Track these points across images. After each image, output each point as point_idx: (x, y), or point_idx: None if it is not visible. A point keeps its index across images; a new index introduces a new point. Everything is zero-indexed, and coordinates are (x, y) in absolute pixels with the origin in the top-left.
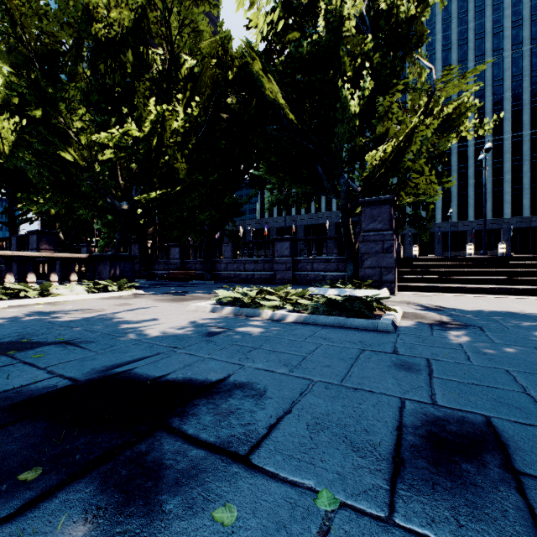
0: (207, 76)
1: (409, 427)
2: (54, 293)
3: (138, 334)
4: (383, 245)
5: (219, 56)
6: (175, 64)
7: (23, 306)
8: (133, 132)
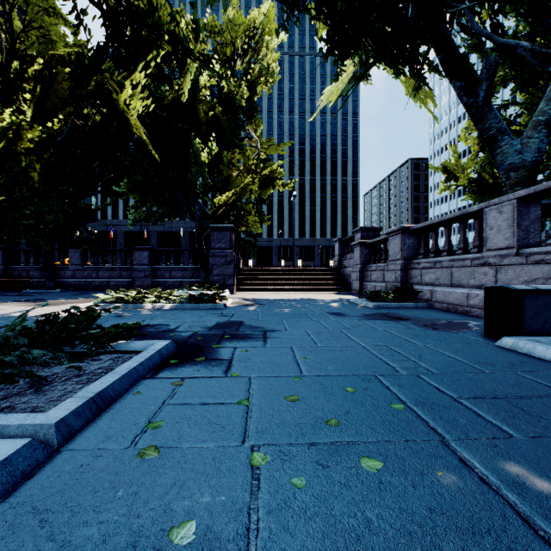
0: (65, 88)
1: (219, 324)
2: None
3: None
4: (226, 259)
5: (72, 61)
6: (23, 63)
7: None
8: None
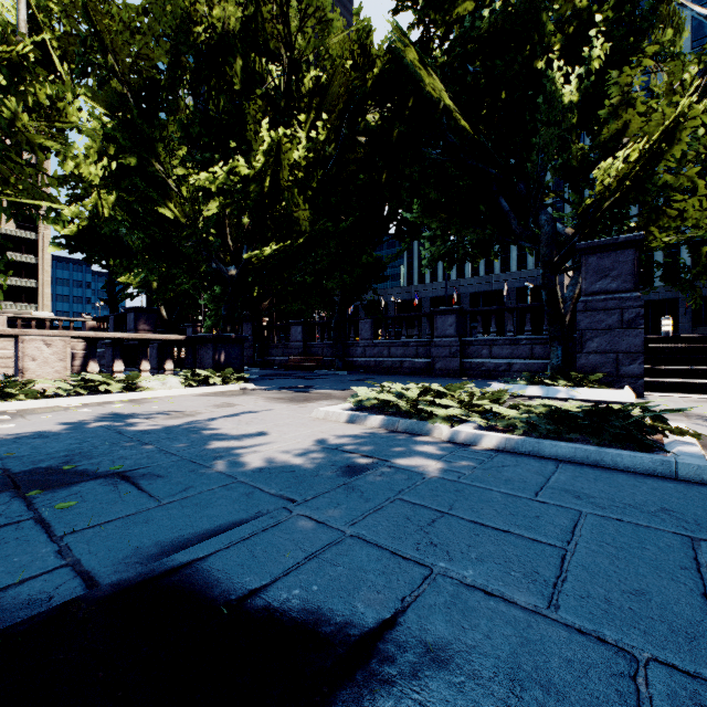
0: (339, 84)
1: None
2: (143, 386)
3: (234, 463)
4: (622, 316)
5: (355, 58)
6: (296, 72)
7: (100, 404)
8: (241, 170)
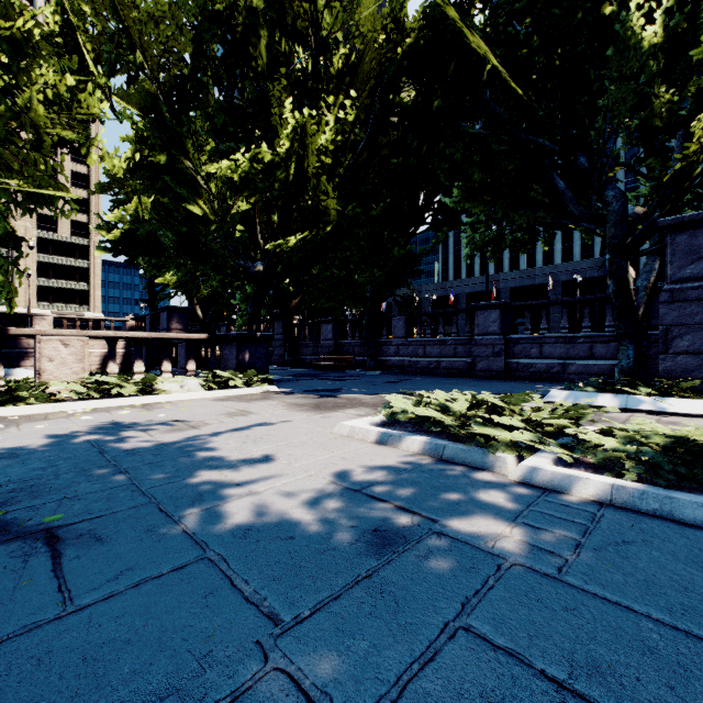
0: (370, 58)
1: None
2: (160, 389)
3: (213, 515)
4: None
5: (387, 34)
6: (324, 51)
7: (108, 410)
8: (265, 156)
